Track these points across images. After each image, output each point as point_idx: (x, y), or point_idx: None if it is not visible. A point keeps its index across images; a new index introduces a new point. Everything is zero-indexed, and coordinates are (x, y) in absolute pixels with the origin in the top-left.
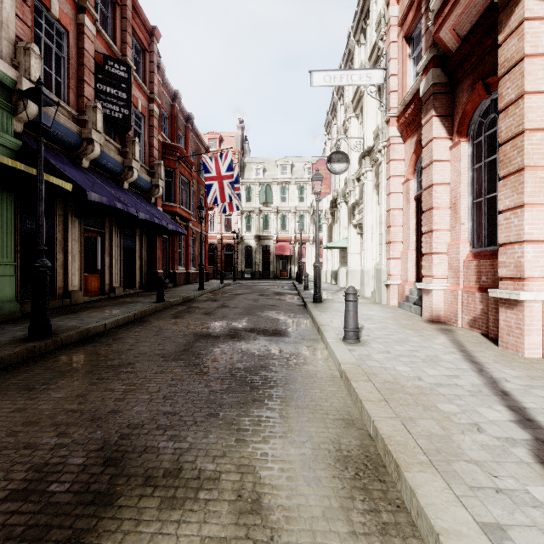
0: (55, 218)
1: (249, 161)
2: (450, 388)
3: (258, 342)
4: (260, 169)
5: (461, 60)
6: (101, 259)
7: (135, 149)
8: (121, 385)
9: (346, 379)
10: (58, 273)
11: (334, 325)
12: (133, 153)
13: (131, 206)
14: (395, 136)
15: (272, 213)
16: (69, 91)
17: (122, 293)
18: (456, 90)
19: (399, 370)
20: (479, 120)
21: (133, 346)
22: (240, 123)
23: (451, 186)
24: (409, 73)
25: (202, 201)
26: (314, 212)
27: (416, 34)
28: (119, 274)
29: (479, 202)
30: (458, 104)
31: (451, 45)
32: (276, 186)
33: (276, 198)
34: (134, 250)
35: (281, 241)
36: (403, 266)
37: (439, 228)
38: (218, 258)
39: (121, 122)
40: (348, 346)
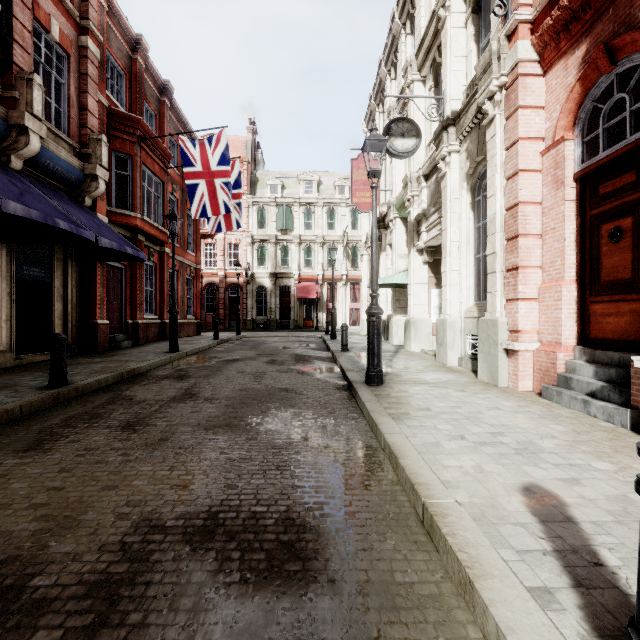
0: None
1: (263, 175)
2: None
3: None
4: (277, 185)
5: None
6: None
7: (32, 94)
8: None
9: None
10: None
11: (472, 502)
12: (29, 102)
13: None
14: (528, 60)
15: (293, 244)
16: None
17: (12, 363)
18: None
19: None
20: None
21: None
22: (251, 125)
23: None
24: None
25: (191, 219)
26: (348, 244)
27: None
28: (8, 327)
29: None
30: None
31: None
32: (298, 208)
33: (298, 224)
34: (50, 285)
35: (305, 281)
36: (545, 314)
37: None
38: (220, 303)
39: None
40: None
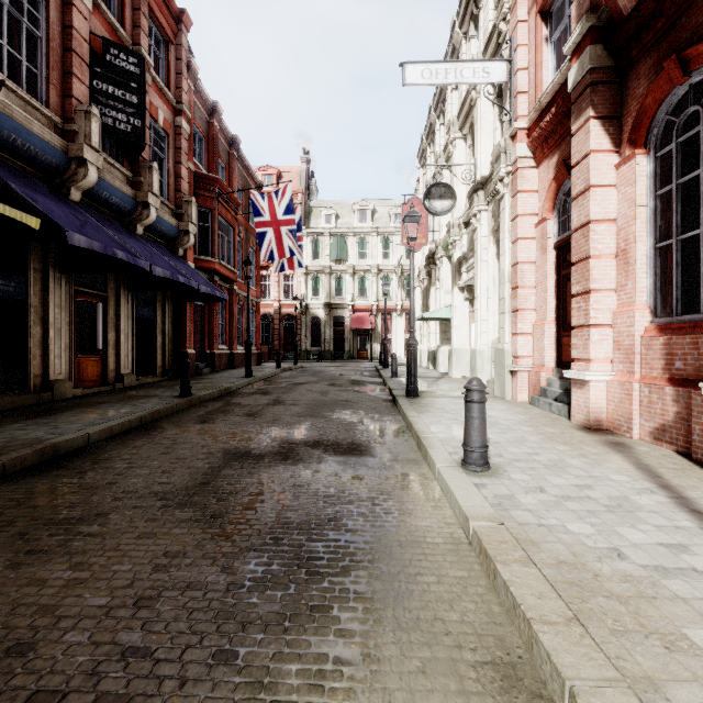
0: (28, 274)
1: (316, 205)
2: (688, 581)
3: (325, 468)
4: (331, 215)
5: (638, 29)
6: (103, 335)
7: (153, 178)
8: (64, 569)
9: (483, 553)
10: (33, 354)
11: (443, 437)
12: (150, 184)
13: (142, 258)
14: (525, 157)
15: (347, 274)
16: (49, 87)
17: (135, 383)
18: (626, 78)
19: (575, 531)
20: (666, 120)
21: (119, 476)
22: (305, 155)
23: (619, 224)
24: (546, 64)
25: (253, 256)
26: (403, 273)
27: (557, 7)
28: (130, 355)
29: (665, 247)
30: (630, 99)
31: (624, 3)
32: (353, 238)
33: (353, 254)
34: (154, 322)
35: (359, 311)
36: (536, 344)
37: (599, 287)
38: (274, 334)
39: (131, 138)
40: (472, 477)
